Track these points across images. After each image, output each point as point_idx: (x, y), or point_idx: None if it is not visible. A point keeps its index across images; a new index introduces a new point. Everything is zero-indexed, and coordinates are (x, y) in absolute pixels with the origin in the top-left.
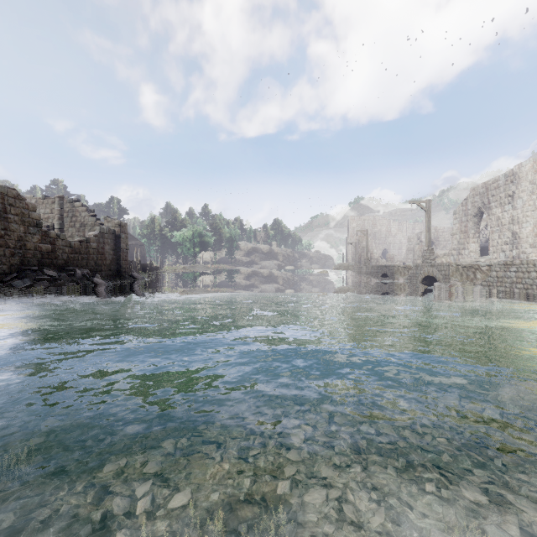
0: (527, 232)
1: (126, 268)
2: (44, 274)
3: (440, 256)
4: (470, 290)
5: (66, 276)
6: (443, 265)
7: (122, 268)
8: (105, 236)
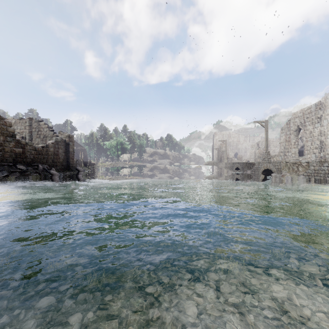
0: None
1: (73, 164)
2: (17, 168)
3: (273, 156)
4: (296, 178)
5: (32, 169)
6: (277, 162)
7: (70, 164)
8: (59, 143)
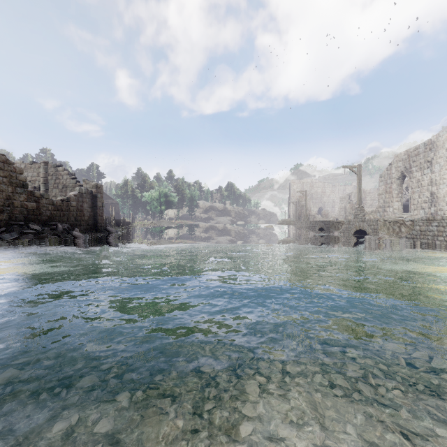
0: (444, 192)
1: (102, 223)
2: (30, 228)
3: (368, 213)
4: (396, 242)
5: (49, 230)
6: (372, 220)
7: (99, 223)
8: (83, 195)
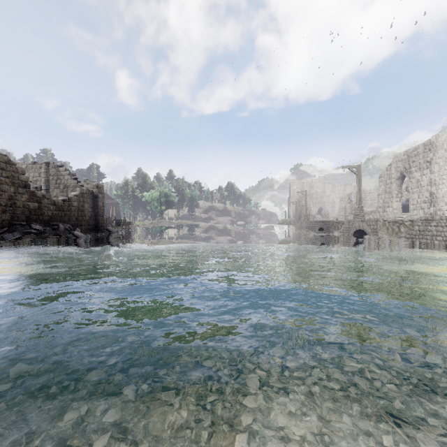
0: (443, 193)
1: (102, 223)
2: (32, 228)
3: (368, 213)
4: (395, 242)
5: (51, 230)
6: (372, 220)
7: (100, 223)
8: (84, 196)
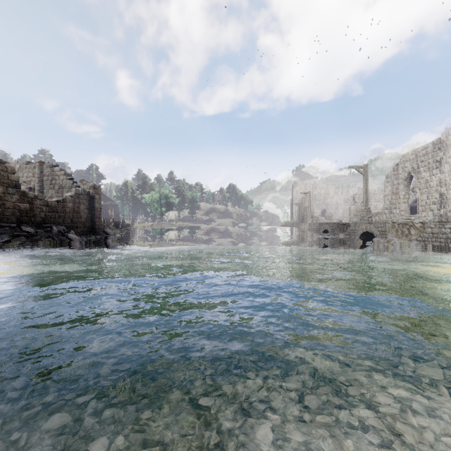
0: None
1: (99, 225)
2: (22, 231)
3: (374, 214)
4: (406, 245)
5: (43, 232)
6: (380, 222)
7: (96, 225)
8: (80, 196)
